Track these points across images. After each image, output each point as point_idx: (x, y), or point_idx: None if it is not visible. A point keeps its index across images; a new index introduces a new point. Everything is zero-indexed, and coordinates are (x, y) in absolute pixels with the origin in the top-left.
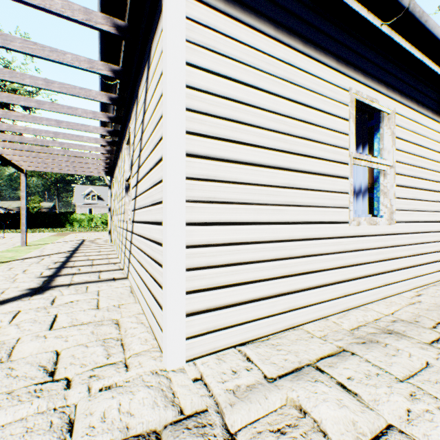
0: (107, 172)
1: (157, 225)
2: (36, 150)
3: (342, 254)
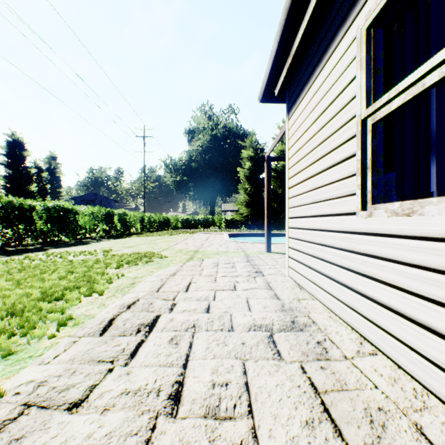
0: None
1: None
2: None
3: (349, 254)
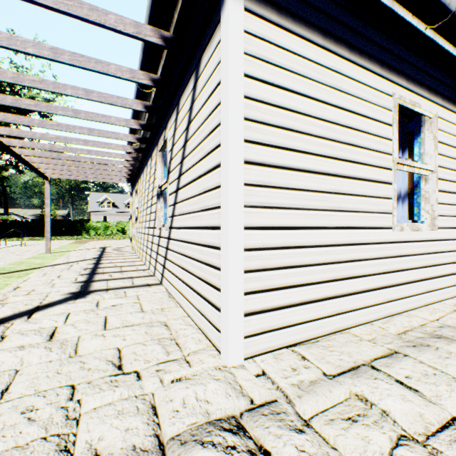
0: (129, 179)
1: (211, 229)
2: (64, 158)
3: (385, 260)
